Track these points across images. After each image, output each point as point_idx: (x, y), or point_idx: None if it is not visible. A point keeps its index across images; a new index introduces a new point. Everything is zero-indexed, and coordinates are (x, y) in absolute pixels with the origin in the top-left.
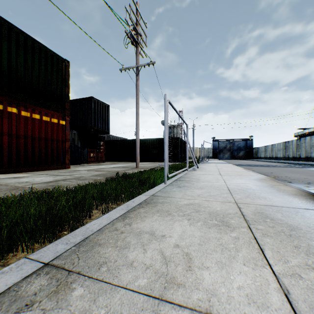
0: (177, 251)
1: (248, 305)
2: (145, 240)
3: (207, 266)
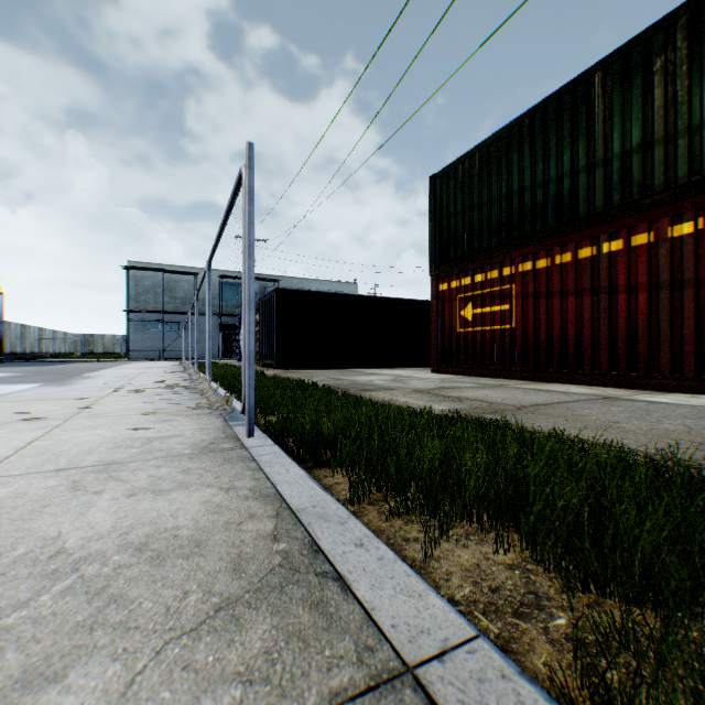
0: (97, 488)
1: (14, 481)
2: (163, 483)
3: (48, 488)
